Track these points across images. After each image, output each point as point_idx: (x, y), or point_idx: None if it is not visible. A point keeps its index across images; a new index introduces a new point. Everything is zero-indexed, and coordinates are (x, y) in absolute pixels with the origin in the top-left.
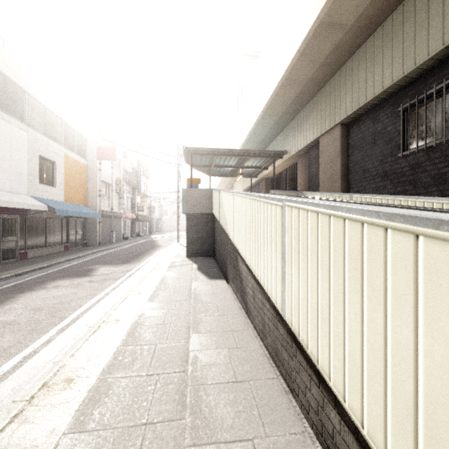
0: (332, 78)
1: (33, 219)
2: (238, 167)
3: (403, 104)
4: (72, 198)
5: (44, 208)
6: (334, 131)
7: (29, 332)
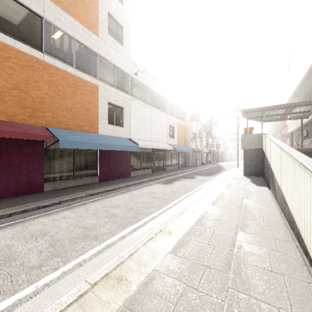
0: None
1: (167, 153)
2: (286, 114)
3: None
4: (180, 143)
5: (172, 149)
6: None
7: (186, 190)
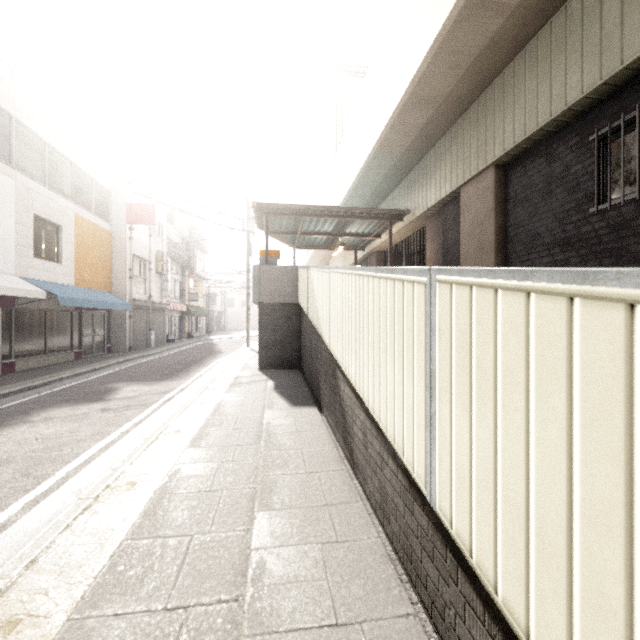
0: (481, 95)
1: (24, 311)
2: (336, 234)
3: (597, 129)
4: (88, 281)
5: (41, 295)
6: (485, 177)
7: None
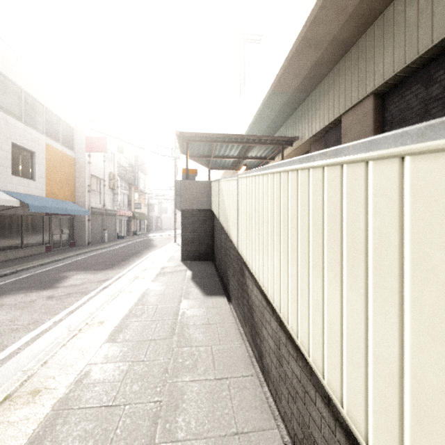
0: (361, 37)
1: (4, 216)
2: (240, 157)
3: None
4: (56, 194)
5: (15, 204)
6: (365, 104)
7: None
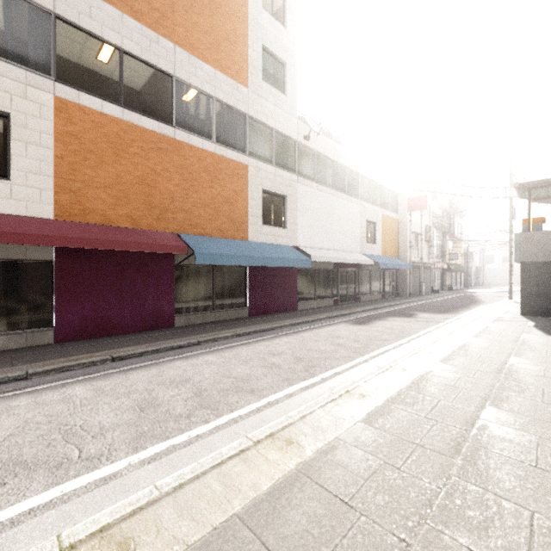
0: None
1: (362, 271)
2: None
3: None
4: (387, 252)
5: (371, 263)
6: None
7: (395, 337)
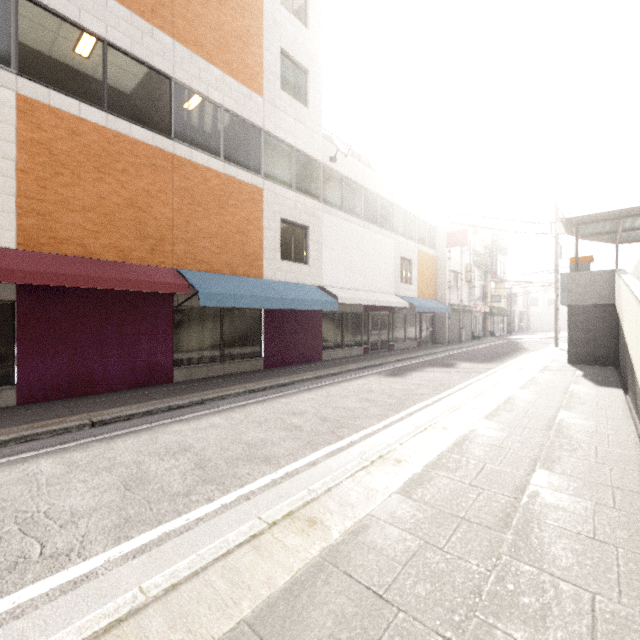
0: None
1: (396, 315)
2: None
3: None
4: (423, 293)
5: (406, 305)
6: None
7: (433, 390)
